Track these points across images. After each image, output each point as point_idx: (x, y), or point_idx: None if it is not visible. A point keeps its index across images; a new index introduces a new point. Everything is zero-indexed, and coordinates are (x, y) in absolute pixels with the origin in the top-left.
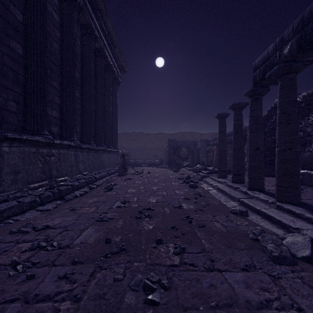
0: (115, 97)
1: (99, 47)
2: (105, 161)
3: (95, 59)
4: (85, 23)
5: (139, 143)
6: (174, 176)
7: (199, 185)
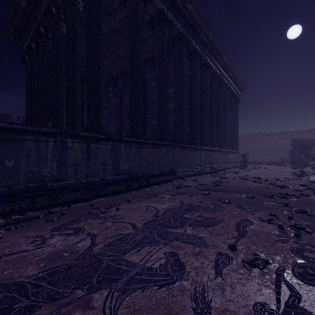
0: (236, 112)
1: (226, 87)
2: (231, 159)
3: (224, 95)
4: (220, 81)
5: (258, 143)
6: (289, 171)
7: (308, 176)
